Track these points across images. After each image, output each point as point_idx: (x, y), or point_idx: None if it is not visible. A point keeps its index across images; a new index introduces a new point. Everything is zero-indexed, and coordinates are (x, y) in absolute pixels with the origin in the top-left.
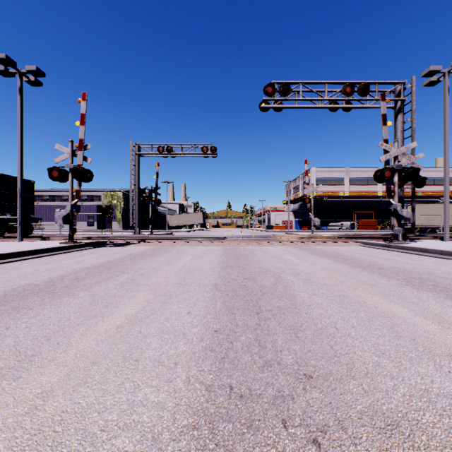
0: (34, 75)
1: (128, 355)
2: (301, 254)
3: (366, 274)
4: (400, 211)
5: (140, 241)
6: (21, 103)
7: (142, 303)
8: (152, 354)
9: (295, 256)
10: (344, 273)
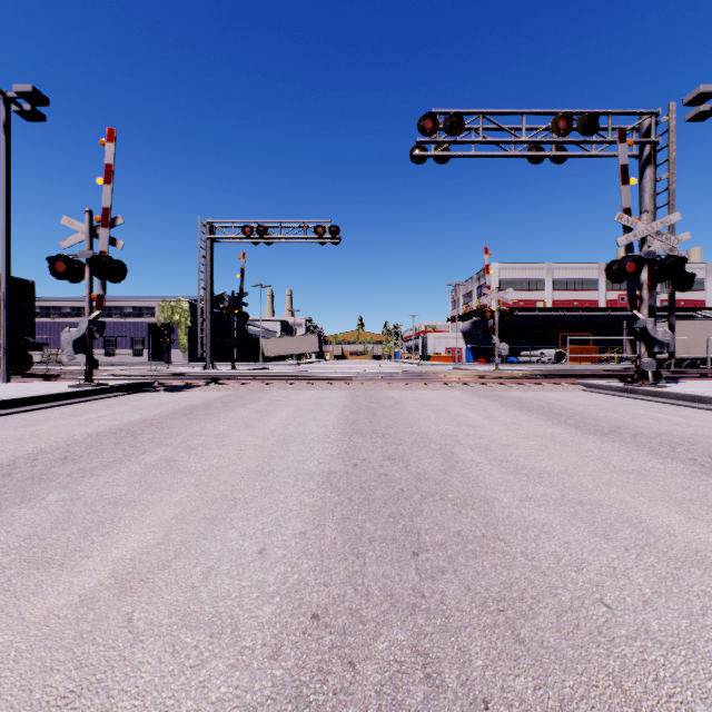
0: (30, 101)
1: None
2: (484, 406)
3: (614, 448)
4: (653, 331)
5: (210, 381)
6: (7, 149)
7: (167, 522)
8: None
9: (474, 409)
10: (572, 446)
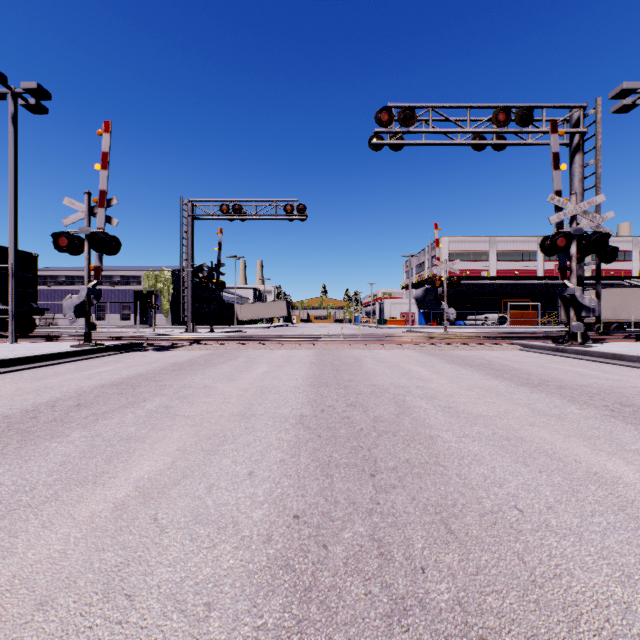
0: (35, 96)
1: (116, 581)
2: (432, 363)
3: (541, 397)
4: (581, 298)
5: (193, 342)
6: (15, 138)
7: (172, 453)
8: (165, 577)
9: (424, 365)
10: (506, 396)
